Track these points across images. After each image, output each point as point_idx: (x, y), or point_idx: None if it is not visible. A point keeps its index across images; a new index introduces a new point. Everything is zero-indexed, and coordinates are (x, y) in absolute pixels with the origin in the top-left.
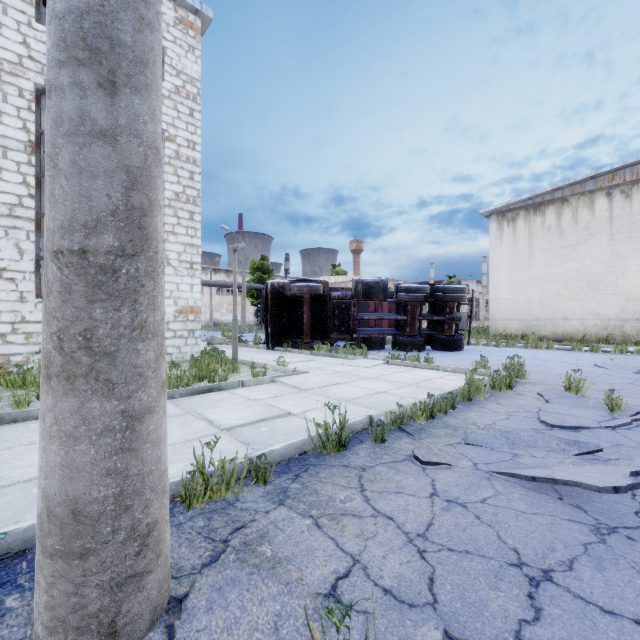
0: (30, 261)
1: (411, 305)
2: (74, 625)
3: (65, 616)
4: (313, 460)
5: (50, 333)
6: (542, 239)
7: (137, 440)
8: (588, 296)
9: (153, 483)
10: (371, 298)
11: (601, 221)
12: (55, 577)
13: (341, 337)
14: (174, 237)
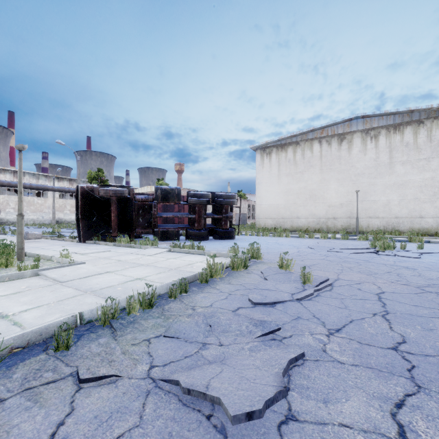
0: None
1: (198, 207)
2: None
3: None
4: None
5: None
6: (285, 167)
7: None
8: (310, 203)
9: None
10: (168, 201)
11: (316, 158)
12: None
13: (145, 231)
14: None
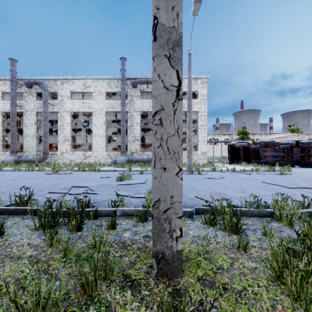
0: None
1: (286, 149)
2: (188, 170)
3: (188, 170)
4: (210, 172)
5: (187, 155)
6: None
7: (191, 161)
8: None
9: (192, 164)
10: (267, 147)
11: None
12: (187, 168)
13: (256, 161)
14: (200, 135)
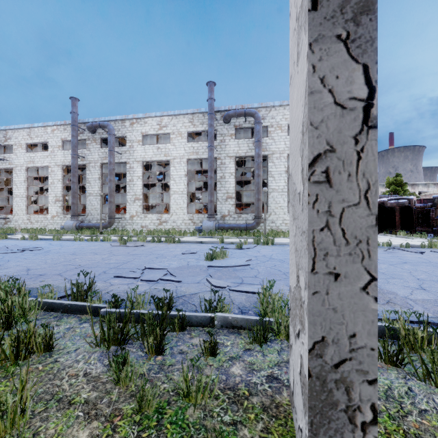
0: (286, 203)
1: None
2: None
3: None
4: None
5: None
6: None
7: None
8: None
9: None
10: None
11: None
12: None
13: (423, 229)
14: None
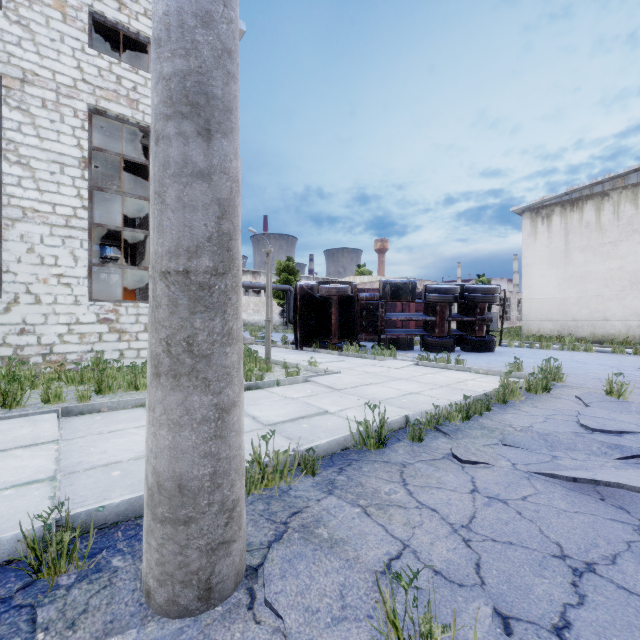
0: (83, 267)
1: (440, 306)
2: (180, 579)
3: (173, 571)
4: (355, 455)
5: (159, 339)
6: (580, 236)
7: (226, 429)
8: (631, 295)
9: (236, 466)
10: (399, 299)
11: None
12: (164, 539)
13: (369, 338)
14: None
